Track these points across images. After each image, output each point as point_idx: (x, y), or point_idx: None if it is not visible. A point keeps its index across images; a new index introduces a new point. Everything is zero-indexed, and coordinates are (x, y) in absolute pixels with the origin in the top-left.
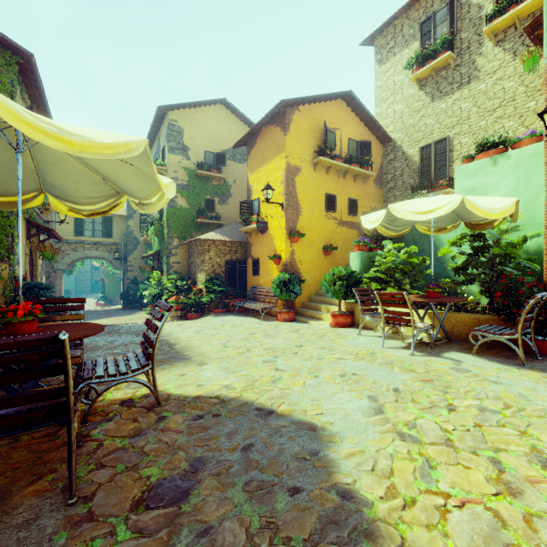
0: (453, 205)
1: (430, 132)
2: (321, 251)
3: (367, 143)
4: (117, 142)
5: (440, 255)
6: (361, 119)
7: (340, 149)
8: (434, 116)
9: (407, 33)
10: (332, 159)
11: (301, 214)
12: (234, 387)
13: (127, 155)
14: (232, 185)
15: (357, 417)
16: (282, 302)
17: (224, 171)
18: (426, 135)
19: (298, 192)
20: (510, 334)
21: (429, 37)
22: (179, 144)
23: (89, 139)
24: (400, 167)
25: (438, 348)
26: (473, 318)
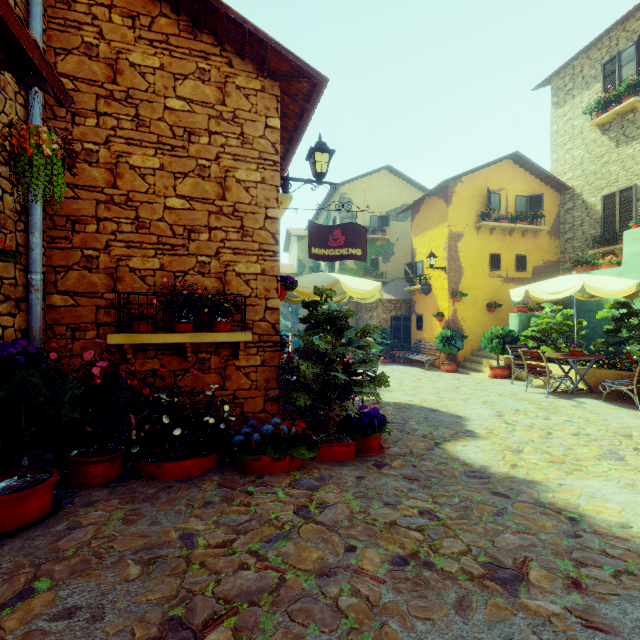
0: (575, 289)
1: (614, 180)
2: (485, 309)
3: (538, 196)
4: (372, 289)
5: (598, 317)
6: (530, 172)
7: (506, 208)
8: (619, 163)
9: (587, 74)
10: (496, 220)
11: (463, 275)
12: (414, 401)
13: (375, 292)
14: (395, 243)
15: (485, 416)
16: (445, 355)
17: (387, 231)
18: (609, 183)
19: (460, 256)
20: (628, 385)
21: (613, 78)
22: (348, 213)
23: (365, 291)
24: (579, 216)
25: (576, 395)
26: (615, 374)
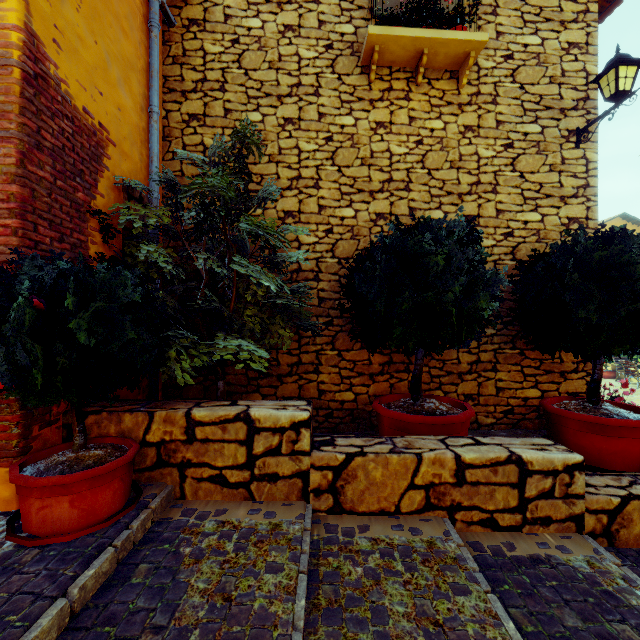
0: None
1: None
2: None
3: None
4: None
5: None
6: (637, 225)
7: None
8: None
9: None
10: None
11: None
12: None
13: None
14: None
15: None
16: None
17: None
18: None
19: None
20: None
21: None
22: None
23: None
24: None
25: None
26: None
